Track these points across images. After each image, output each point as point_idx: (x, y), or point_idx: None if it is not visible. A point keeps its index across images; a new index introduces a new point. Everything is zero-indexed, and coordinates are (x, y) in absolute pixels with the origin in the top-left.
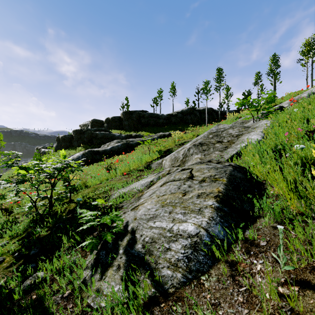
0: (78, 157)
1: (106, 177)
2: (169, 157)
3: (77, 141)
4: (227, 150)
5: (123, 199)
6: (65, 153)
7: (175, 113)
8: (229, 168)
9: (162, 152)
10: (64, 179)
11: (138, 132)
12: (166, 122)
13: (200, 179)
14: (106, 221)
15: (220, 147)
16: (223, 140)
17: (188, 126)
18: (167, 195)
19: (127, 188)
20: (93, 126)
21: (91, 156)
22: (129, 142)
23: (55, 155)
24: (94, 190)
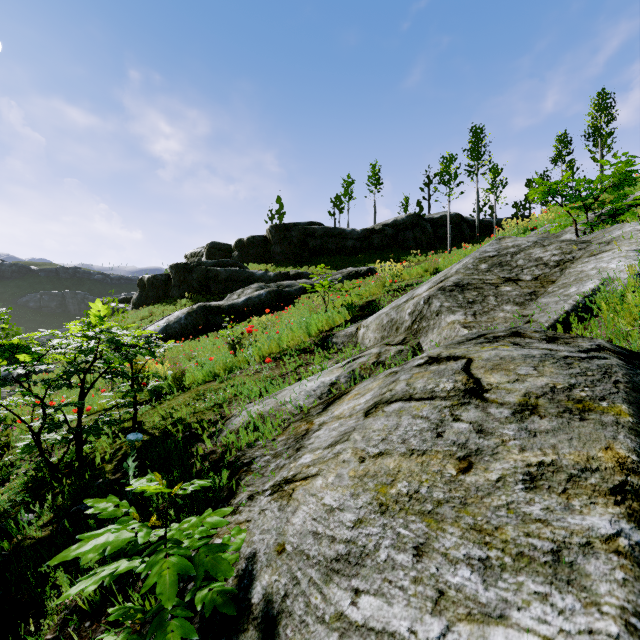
0: (179, 320)
1: (227, 365)
2: (375, 319)
3: (177, 288)
4: (539, 302)
5: (258, 433)
6: (104, 311)
7: (381, 226)
8: (609, 359)
9: (356, 309)
10: (115, 375)
11: (302, 268)
12: (361, 245)
13: (513, 402)
14: (158, 585)
15: (516, 295)
16: (521, 276)
17: (408, 254)
18: (395, 456)
19: (269, 400)
20: (212, 256)
21: (205, 317)
22: (284, 288)
23: (135, 315)
24: (195, 399)
